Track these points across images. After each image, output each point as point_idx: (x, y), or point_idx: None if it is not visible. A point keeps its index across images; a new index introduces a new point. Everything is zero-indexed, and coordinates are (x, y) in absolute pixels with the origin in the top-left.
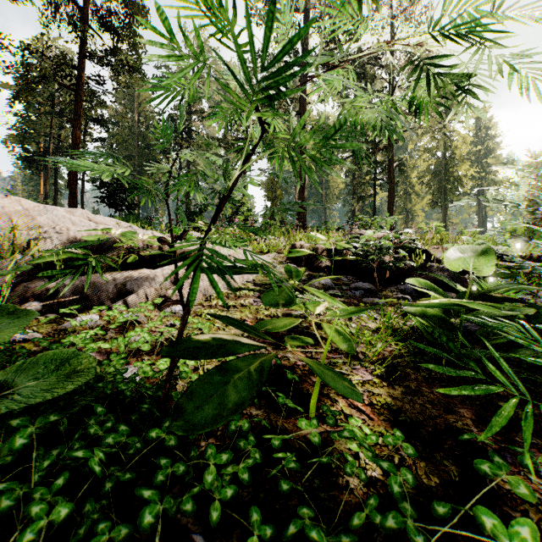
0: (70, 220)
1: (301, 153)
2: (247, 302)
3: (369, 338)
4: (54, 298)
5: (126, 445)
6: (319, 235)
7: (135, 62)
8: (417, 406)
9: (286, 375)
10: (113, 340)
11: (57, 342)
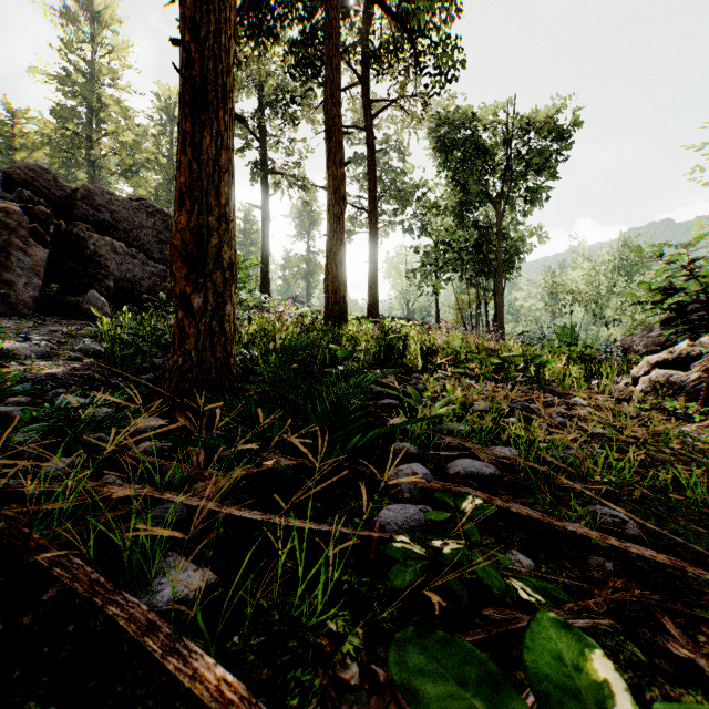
0: None
1: None
2: None
3: None
4: None
5: None
6: None
7: None
8: None
9: None
10: None
11: None
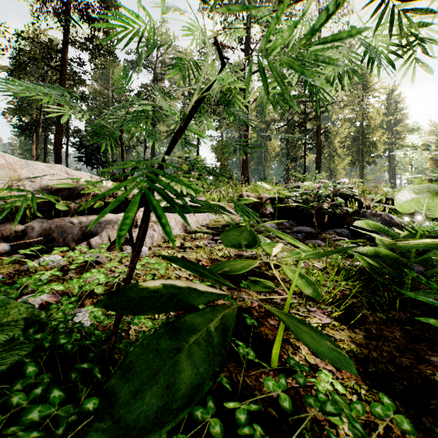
0: (49, 173)
1: (245, 122)
2: (202, 244)
3: (319, 278)
4: (23, 240)
5: (56, 419)
6: (265, 185)
7: (108, 47)
8: (385, 353)
9: (243, 317)
10: (69, 280)
11: (15, 283)
